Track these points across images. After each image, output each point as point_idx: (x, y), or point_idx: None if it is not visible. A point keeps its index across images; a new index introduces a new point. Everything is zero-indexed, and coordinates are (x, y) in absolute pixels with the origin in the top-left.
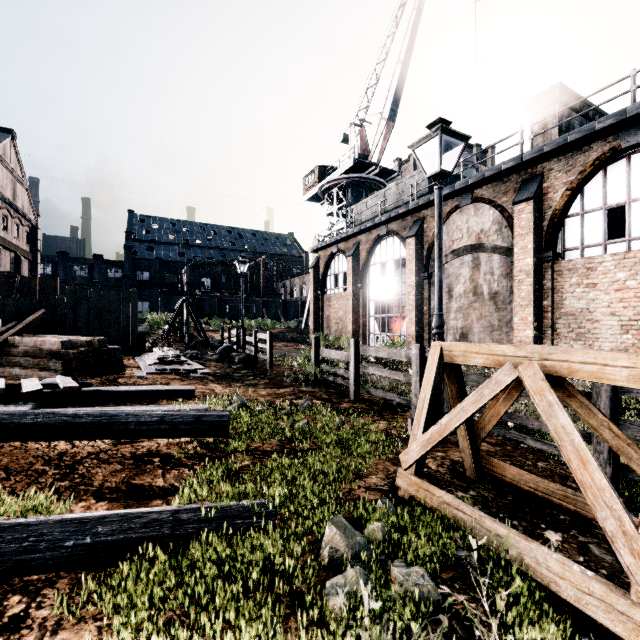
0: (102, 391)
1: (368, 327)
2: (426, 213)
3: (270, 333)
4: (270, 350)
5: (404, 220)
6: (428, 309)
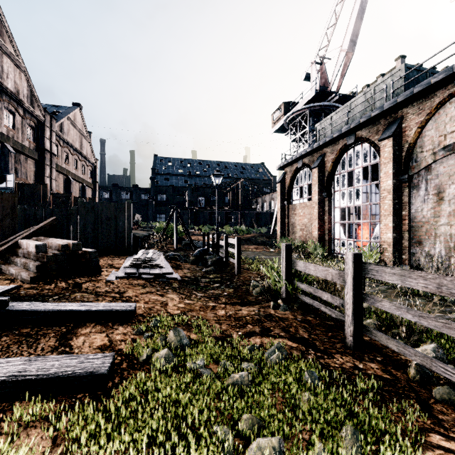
0: (17, 311)
1: (333, 233)
2: (405, 111)
3: (238, 238)
4: (238, 255)
5: (376, 124)
6: (408, 214)
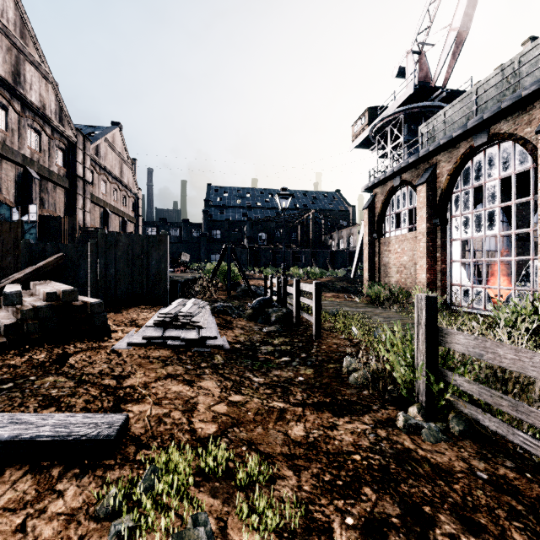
0: None
1: (449, 276)
2: None
3: (317, 284)
4: (317, 310)
5: (527, 110)
6: None
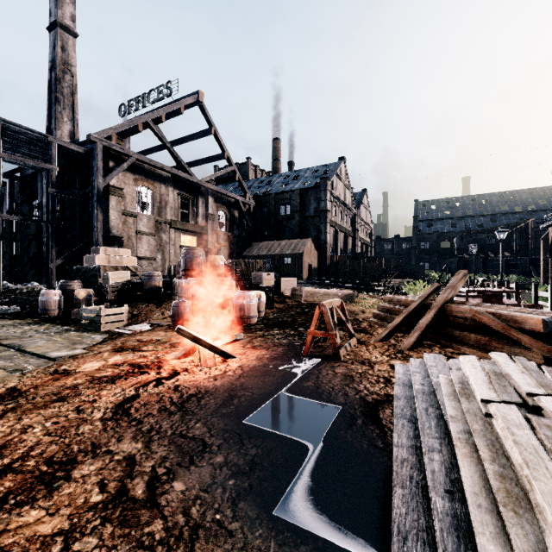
0: None
1: None
2: None
3: None
4: None
5: None
6: None
